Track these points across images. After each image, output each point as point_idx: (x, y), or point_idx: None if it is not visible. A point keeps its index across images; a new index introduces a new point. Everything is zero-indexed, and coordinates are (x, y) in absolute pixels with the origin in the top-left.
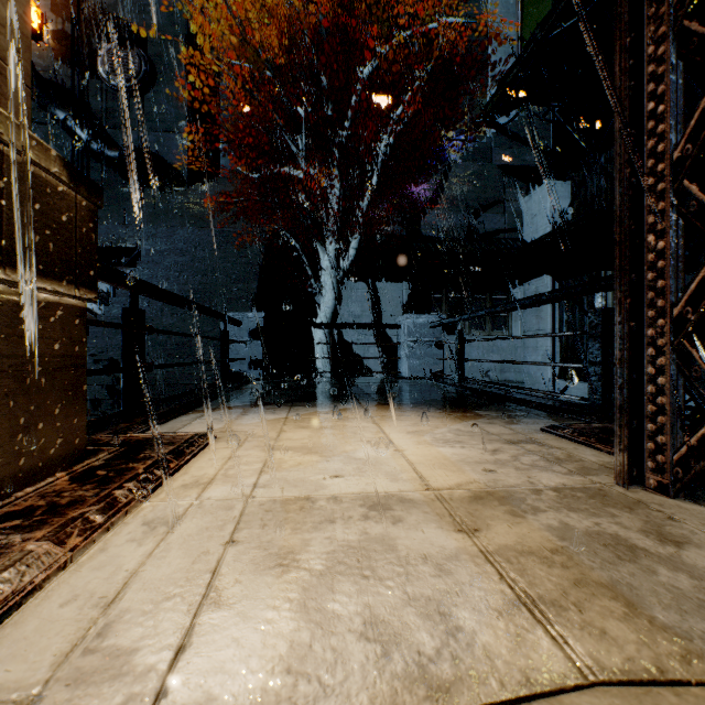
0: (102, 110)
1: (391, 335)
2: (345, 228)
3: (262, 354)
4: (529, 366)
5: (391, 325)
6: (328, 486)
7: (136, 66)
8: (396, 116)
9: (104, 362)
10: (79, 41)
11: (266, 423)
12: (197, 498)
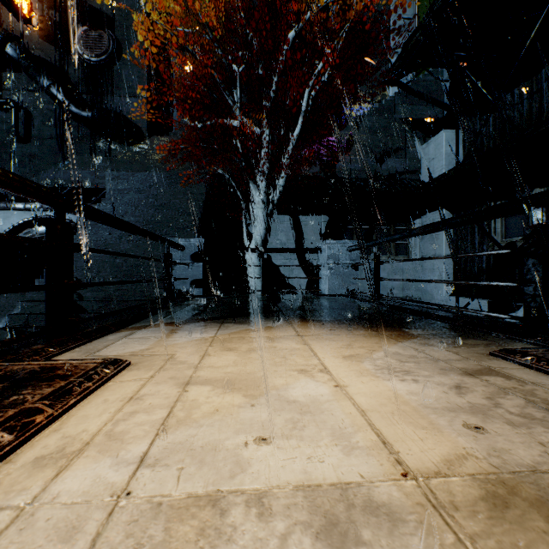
0: (79, 80)
1: (311, 259)
2: (273, 171)
3: (202, 274)
4: (426, 285)
5: (313, 249)
6: (251, 464)
7: (105, 44)
8: (317, 71)
9: None
10: (61, 24)
11: (191, 344)
12: (35, 497)
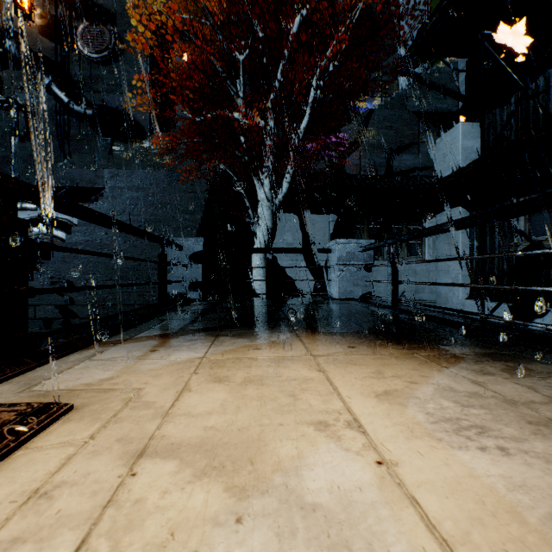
0: (80, 77)
1: (319, 260)
2: (279, 168)
3: (202, 276)
4: (441, 287)
5: (322, 249)
6: None
7: (107, 40)
8: (326, 57)
9: (60, 284)
10: (61, 20)
11: (171, 369)
12: None
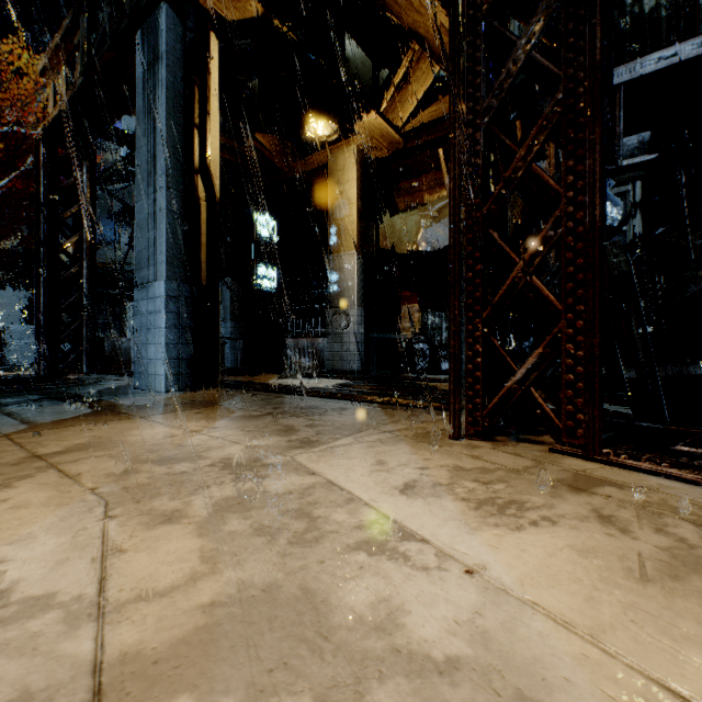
0: None
1: None
2: None
3: None
4: None
5: None
6: None
7: None
8: (2, 183)
9: None
10: None
11: None
12: None
